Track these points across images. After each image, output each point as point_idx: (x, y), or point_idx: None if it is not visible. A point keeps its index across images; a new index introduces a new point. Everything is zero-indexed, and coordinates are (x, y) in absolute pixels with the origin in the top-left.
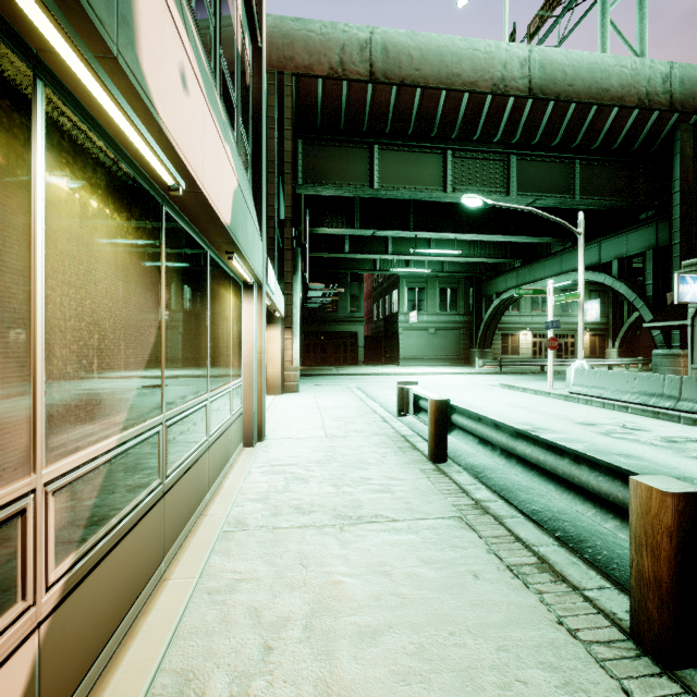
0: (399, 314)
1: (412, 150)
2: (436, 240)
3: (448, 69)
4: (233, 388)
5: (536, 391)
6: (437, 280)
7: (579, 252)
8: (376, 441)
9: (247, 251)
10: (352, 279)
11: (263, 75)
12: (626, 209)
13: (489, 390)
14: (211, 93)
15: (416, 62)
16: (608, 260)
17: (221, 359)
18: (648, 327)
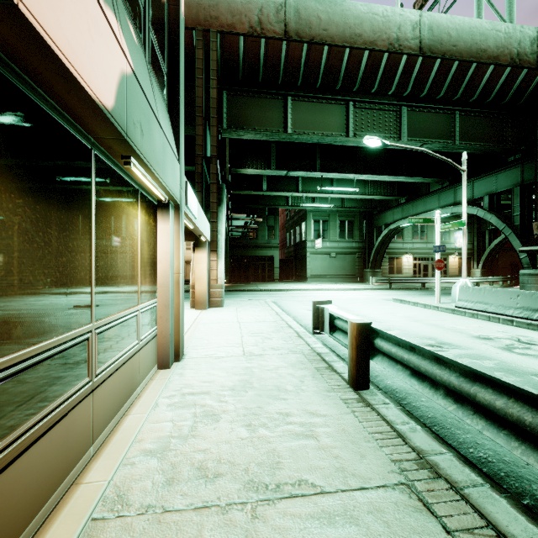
0: (306, 241)
1: (319, 101)
2: (337, 180)
3: (351, 29)
4: (142, 310)
5: (425, 305)
6: (337, 214)
7: (463, 186)
8: (292, 361)
9: (152, 160)
10: (269, 213)
11: None
12: (497, 153)
13: (385, 304)
14: None
15: (324, 23)
16: (480, 196)
17: (120, 281)
18: (523, 250)
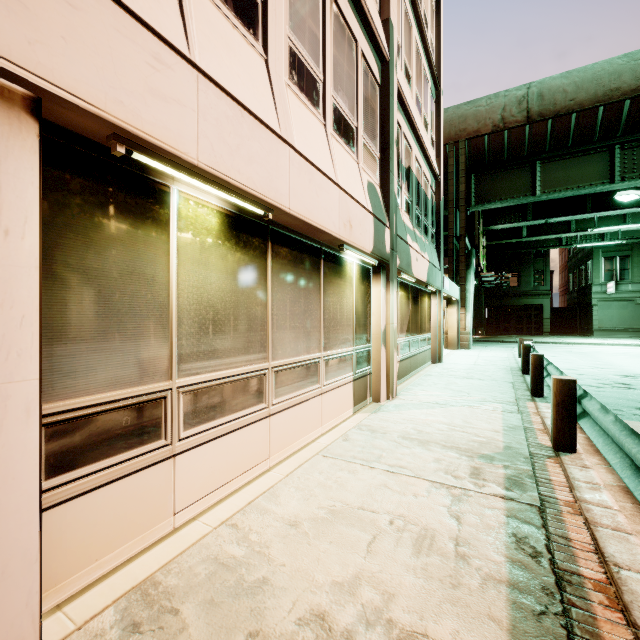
0: (592, 285)
1: (574, 156)
2: None
3: (604, 88)
4: (427, 336)
5: None
6: None
7: None
8: (500, 367)
9: (433, 282)
10: (536, 255)
11: (441, 193)
12: None
13: None
14: (421, 243)
15: (570, 94)
16: None
17: (423, 324)
18: None
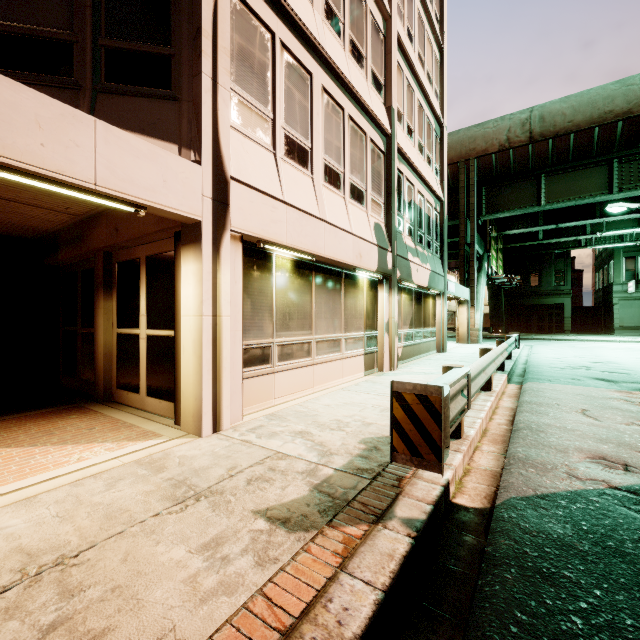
0: (613, 284)
1: (575, 170)
2: None
3: (599, 110)
4: (431, 330)
5: None
6: None
7: None
8: None
9: (435, 286)
10: (556, 256)
11: (444, 212)
12: None
13: None
14: (423, 257)
15: (569, 117)
16: None
17: (427, 320)
18: None
